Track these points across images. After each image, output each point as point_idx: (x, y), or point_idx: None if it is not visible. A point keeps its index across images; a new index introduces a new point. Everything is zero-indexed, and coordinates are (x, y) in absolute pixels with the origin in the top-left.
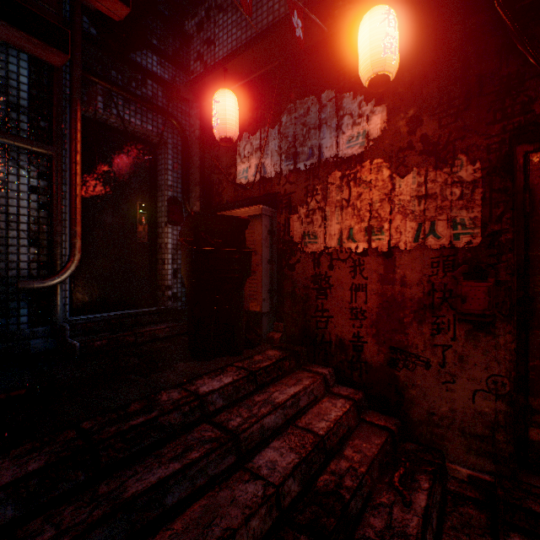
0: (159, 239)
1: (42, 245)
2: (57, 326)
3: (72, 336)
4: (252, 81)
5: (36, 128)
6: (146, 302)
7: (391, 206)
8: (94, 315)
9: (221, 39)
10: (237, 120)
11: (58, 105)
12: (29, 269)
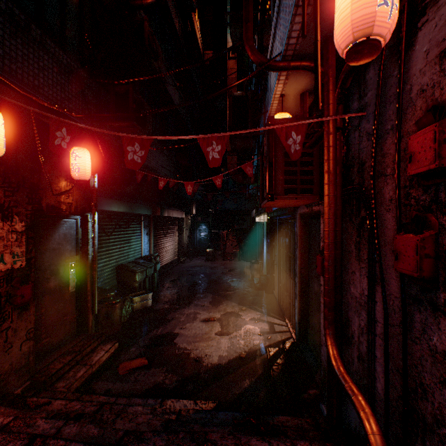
0: None
1: None
2: None
3: None
4: None
5: None
6: None
7: None
8: None
9: None
10: None
11: None
12: None
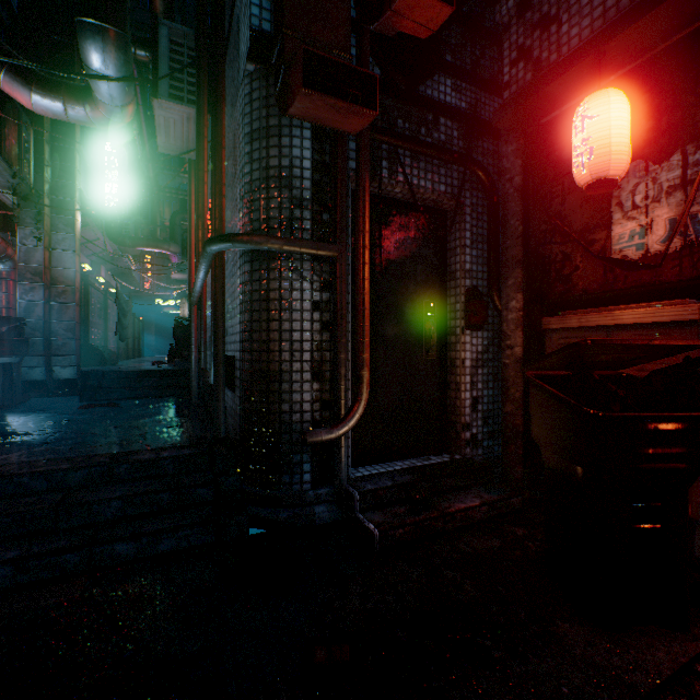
0: (450, 352)
1: (324, 379)
2: (341, 488)
3: (362, 509)
4: (655, 58)
5: (318, 224)
6: (433, 446)
7: None
8: (375, 469)
9: (575, 6)
10: (629, 141)
11: (342, 188)
12: (311, 411)
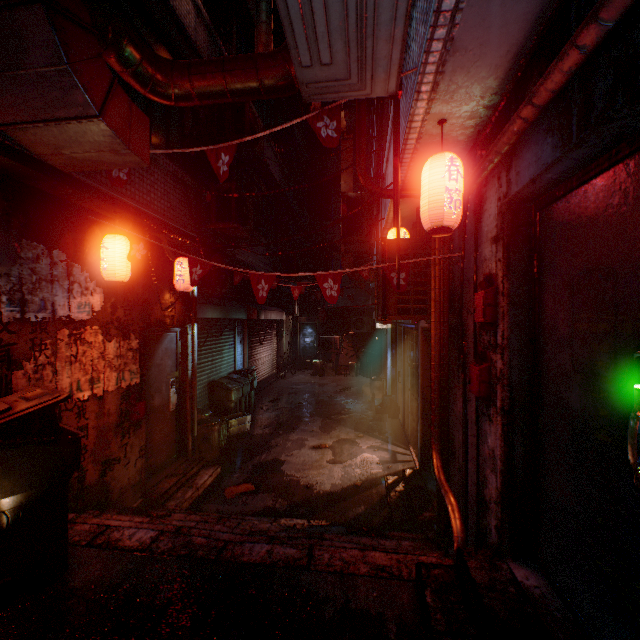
0: None
1: None
2: None
3: None
4: None
5: None
6: None
7: (105, 362)
8: None
9: None
10: None
11: None
12: None
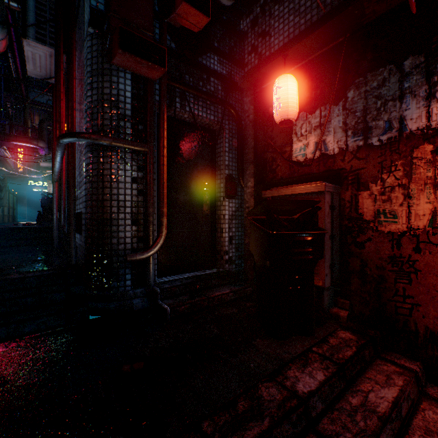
0: (218, 211)
1: (140, 224)
2: (150, 288)
3: (162, 298)
4: (310, 62)
5: (136, 131)
6: (208, 264)
7: None
8: (173, 278)
9: (276, 28)
10: (297, 101)
11: (151, 111)
12: (131, 243)
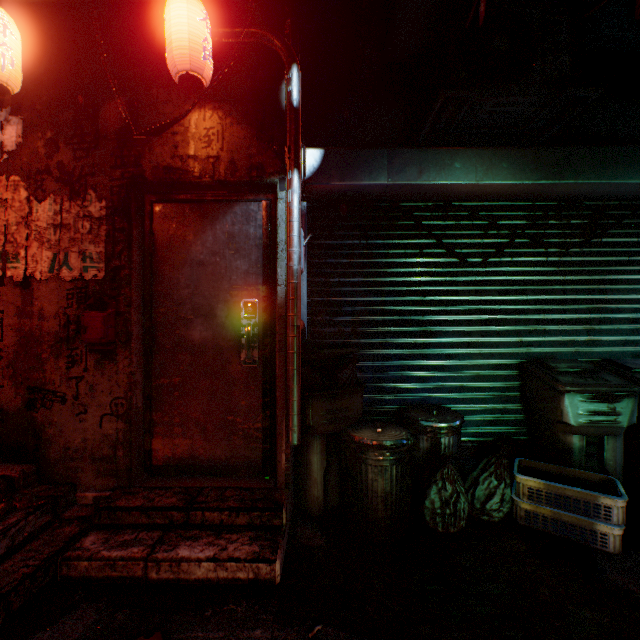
0: None
1: None
2: None
3: None
4: None
5: None
6: None
7: (29, 231)
8: None
9: None
10: None
11: None
12: None
